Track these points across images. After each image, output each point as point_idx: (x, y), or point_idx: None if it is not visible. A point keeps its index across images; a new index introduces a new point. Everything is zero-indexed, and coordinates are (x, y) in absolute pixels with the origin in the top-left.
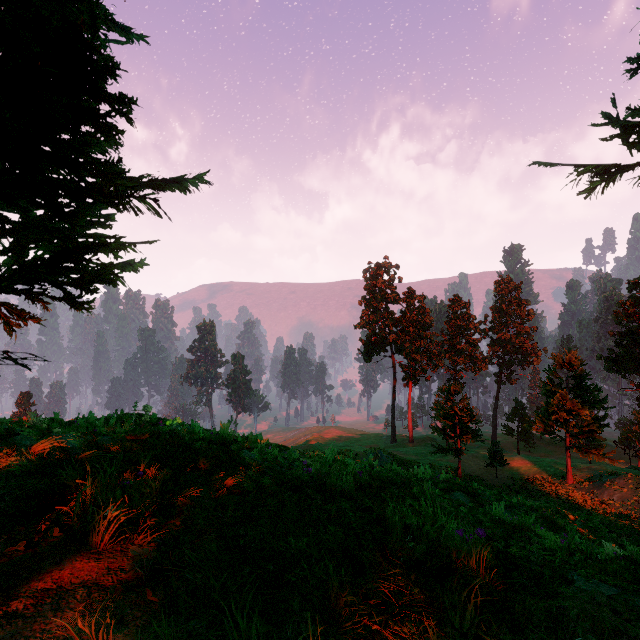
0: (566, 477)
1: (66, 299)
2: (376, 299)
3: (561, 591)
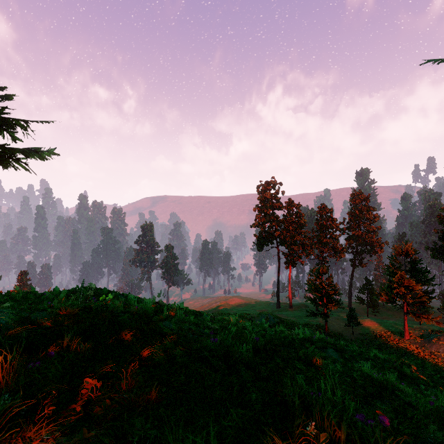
0: (404, 334)
1: None
2: (266, 207)
3: None
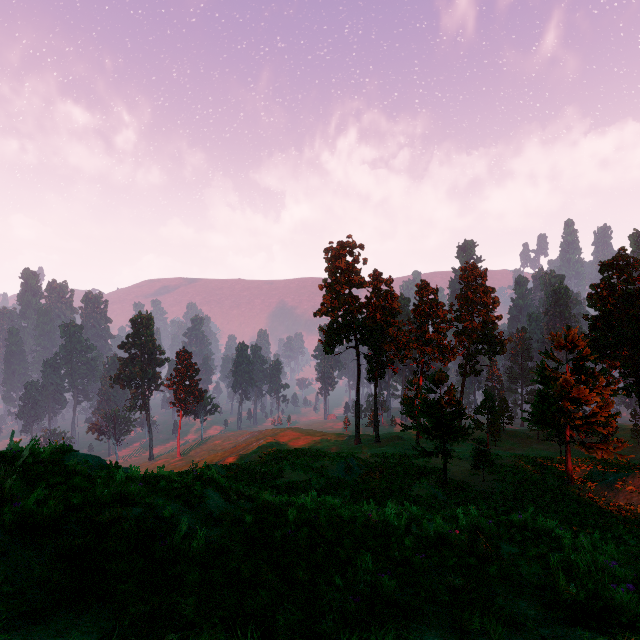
0: (566, 477)
1: None
2: (339, 282)
3: None
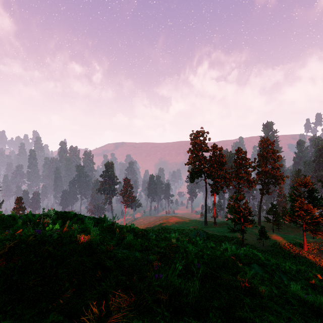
0: (303, 247)
1: None
2: (196, 149)
3: None
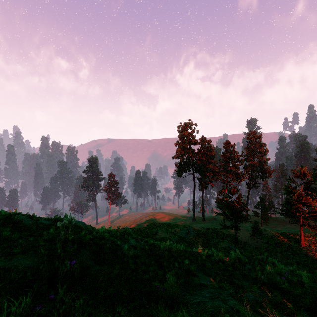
0: (300, 243)
1: None
2: (184, 142)
3: None
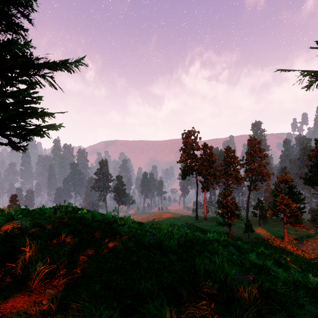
0: (284, 238)
1: (10, 144)
2: (188, 148)
3: (298, 313)
